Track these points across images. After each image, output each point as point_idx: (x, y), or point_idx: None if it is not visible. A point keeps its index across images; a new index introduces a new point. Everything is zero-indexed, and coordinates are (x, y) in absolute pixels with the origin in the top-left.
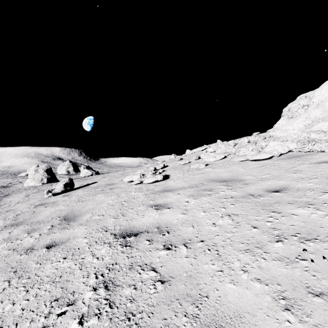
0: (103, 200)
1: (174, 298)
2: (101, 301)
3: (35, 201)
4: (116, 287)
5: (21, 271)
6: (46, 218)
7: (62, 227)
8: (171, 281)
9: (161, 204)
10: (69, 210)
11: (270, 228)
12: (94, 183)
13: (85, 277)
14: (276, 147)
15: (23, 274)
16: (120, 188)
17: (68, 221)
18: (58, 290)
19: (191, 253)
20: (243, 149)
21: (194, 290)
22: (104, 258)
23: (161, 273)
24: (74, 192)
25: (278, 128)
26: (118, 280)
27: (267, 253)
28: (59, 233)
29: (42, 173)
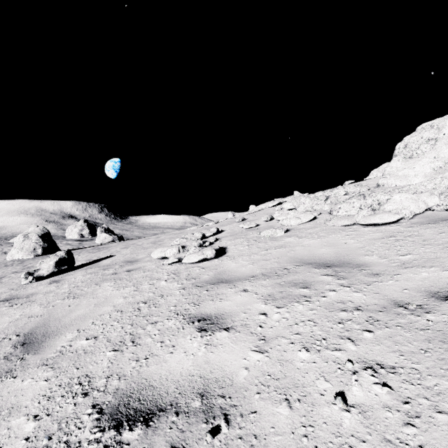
0: (109, 295)
1: None
2: None
3: (5, 290)
4: None
5: None
6: None
7: (5, 370)
8: None
9: (211, 317)
10: (44, 317)
11: None
12: (108, 257)
13: None
14: (405, 203)
15: None
16: (144, 270)
17: (26, 350)
18: None
19: None
20: (345, 205)
21: None
22: None
23: None
24: (70, 275)
25: (390, 173)
26: None
27: None
28: None
29: (35, 240)
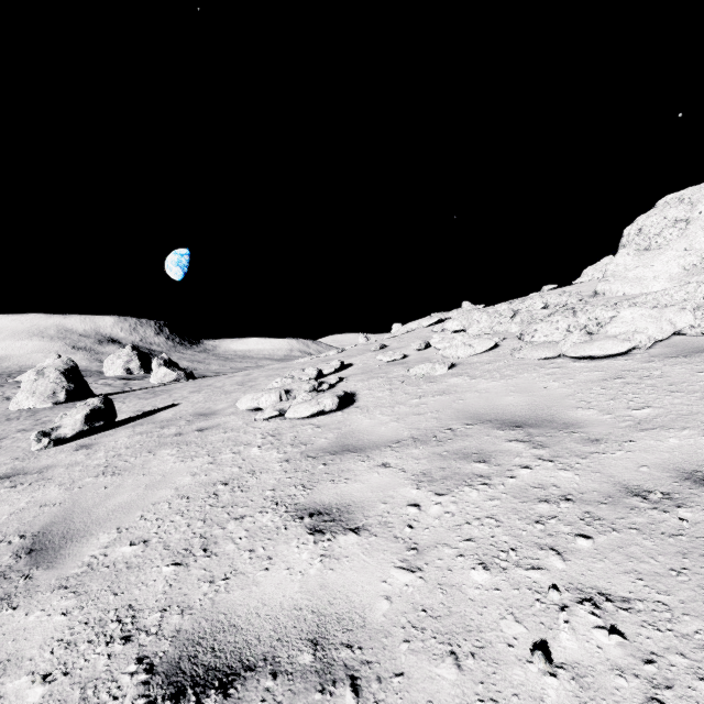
0: (168, 471)
1: None
2: None
3: (5, 460)
4: None
5: None
6: None
7: None
8: None
9: (330, 509)
10: (65, 506)
11: None
12: (169, 407)
13: None
14: (640, 323)
15: None
16: (225, 429)
17: (34, 562)
18: None
19: None
20: (543, 326)
21: None
22: None
23: None
24: (109, 435)
25: (615, 274)
26: None
27: None
28: None
29: (55, 379)
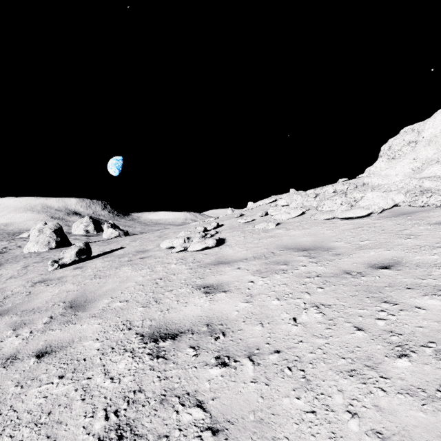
0: (129, 275)
1: None
2: None
3: (35, 275)
4: (136, 440)
5: None
6: (45, 304)
7: (65, 321)
8: (229, 431)
9: (213, 285)
10: (80, 291)
11: (385, 332)
12: (120, 249)
13: (89, 415)
14: (376, 200)
15: None
16: (155, 257)
17: (75, 310)
18: None
19: (261, 375)
20: (328, 202)
21: None
22: (122, 379)
23: (212, 413)
24: (90, 262)
25: (374, 173)
26: (140, 424)
27: (387, 380)
28: (59, 331)
29: (49, 235)
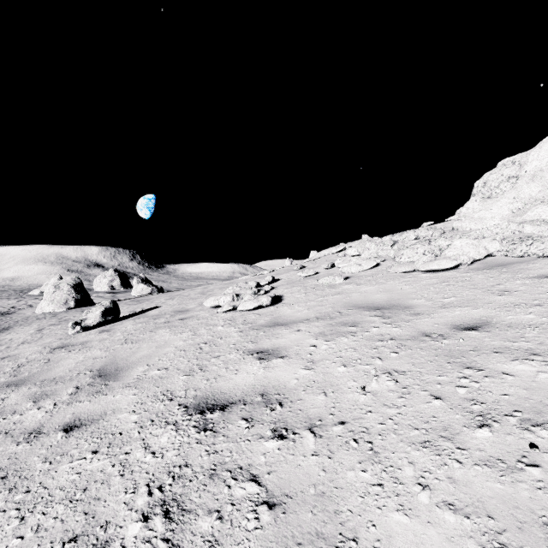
0: (168, 340)
1: (293, 541)
2: (156, 544)
3: (52, 340)
4: (184, 515)
5: (15, 476)
6: (69, 373)
7: (94, 391)
8: (287, 505)
9: (268, 350)
10: (109, 358)
11: (466, 400)
12: (154, 308)
13: (130, 491)
14: (465, 248)
15: (19, 484)
16: (198, 318)
17: (105, 379)
18: (79, 519)
19: (324, 448)
20: (408, 251)
21: (330, 525)
22: (165, 454)
23: (268, 487)
24: (119, 325)
25: (466, 215)
26: (188, 499)
27: (464, 451)
28: (88, 403)
29: (67, 291)
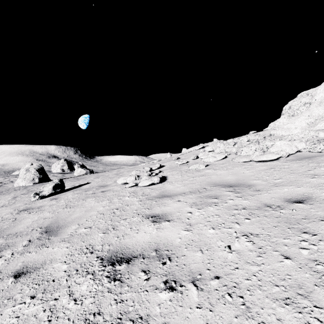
0: (93, 206)
1: None
2: None
3: (21, 204)
4: None
5: None
6: (26, 229)
7: (40, 244)
8: None
9: (159, 215)
10: (54, 218)
11: (310, 261)
12: (86, 184)
13: None
14: (283, 147)
15: None
16: (113, 191)
17: (49, 235)
18: None
19: (205, 300)
20: (245, 149)
21: None
22: (83, 301)
23: None
24: (63, 194)
25: (278, 126)
26: None
27: (321, 310)
28: (34, 253)
29: (34, 173)
